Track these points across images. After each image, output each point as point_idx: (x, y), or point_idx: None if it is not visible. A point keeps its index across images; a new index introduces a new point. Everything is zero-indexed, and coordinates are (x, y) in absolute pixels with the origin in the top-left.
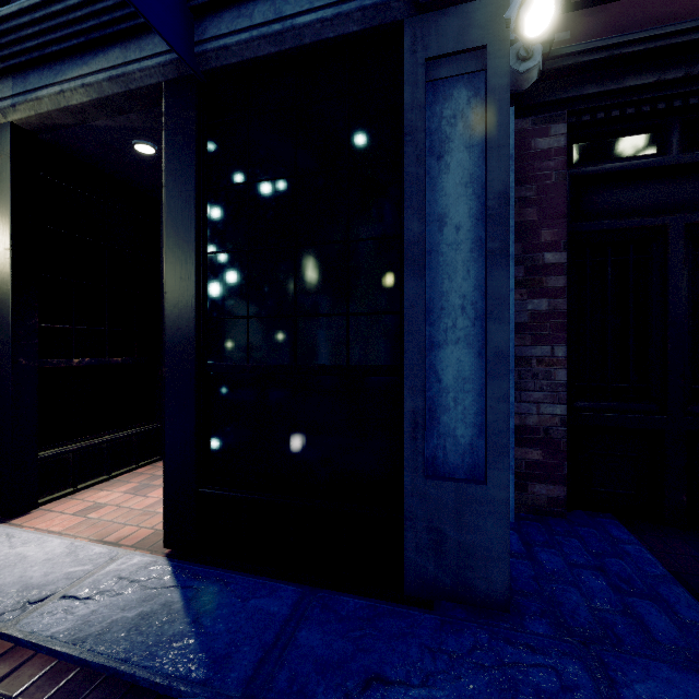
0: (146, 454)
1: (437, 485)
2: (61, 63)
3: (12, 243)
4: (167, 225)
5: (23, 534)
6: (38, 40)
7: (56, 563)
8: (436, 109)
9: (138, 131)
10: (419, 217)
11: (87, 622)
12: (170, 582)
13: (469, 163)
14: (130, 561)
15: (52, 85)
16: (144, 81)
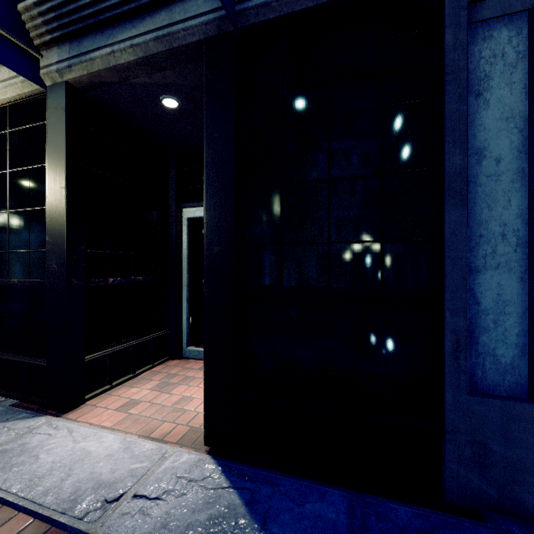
0: (159, 355)
1: (481, 402)
2: (112, 28)
3: (67, 182)
4: (207, 164)
5: (80, 429)
6: (94, 8)
7: (117, 459)
8: (474, 50)
9: (168, 87)
10: (462, 151)
11: (165, 525)
12: (224, 482)
13: (510, 98)
14: (180, 459)
15: (104, 47)
16: (186, 39)
